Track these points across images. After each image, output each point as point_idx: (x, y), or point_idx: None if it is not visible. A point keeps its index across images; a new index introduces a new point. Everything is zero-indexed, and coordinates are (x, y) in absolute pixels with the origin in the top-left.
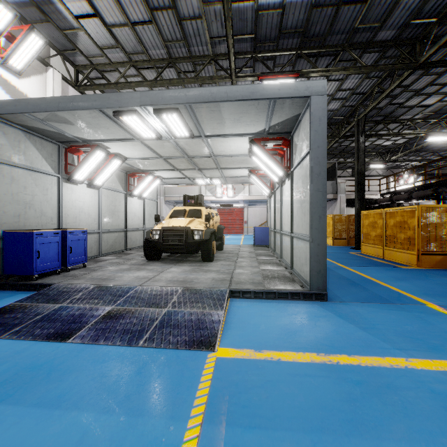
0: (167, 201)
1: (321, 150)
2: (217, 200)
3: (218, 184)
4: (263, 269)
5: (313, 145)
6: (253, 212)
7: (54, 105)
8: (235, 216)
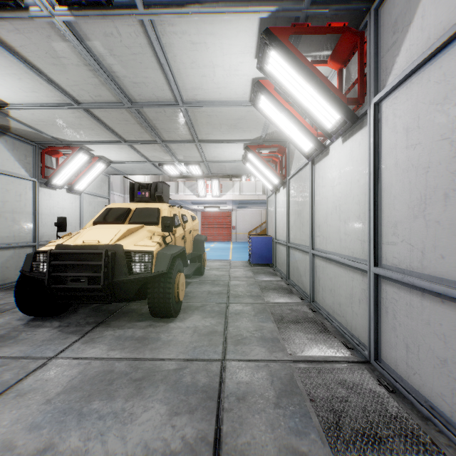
0: None
1: None
2: (199, 199)
3: (200, 179)
4: (297, 356)
5: None
6: (242, 216)
7: None
8: (221, 221)
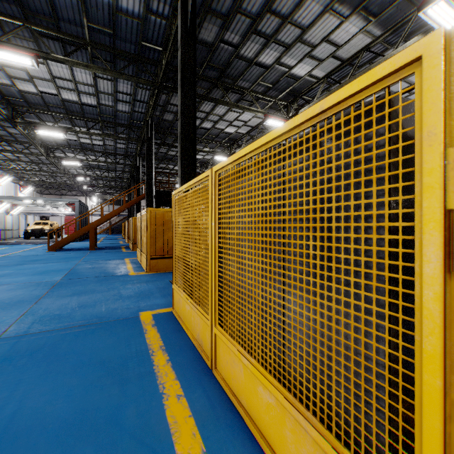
0: (21, 212)
1: (77, 213)
2: (61, 213)
3: None
4: None
5: (76, 212)
6: (94, 219)
7: (2, 197)
8: None
